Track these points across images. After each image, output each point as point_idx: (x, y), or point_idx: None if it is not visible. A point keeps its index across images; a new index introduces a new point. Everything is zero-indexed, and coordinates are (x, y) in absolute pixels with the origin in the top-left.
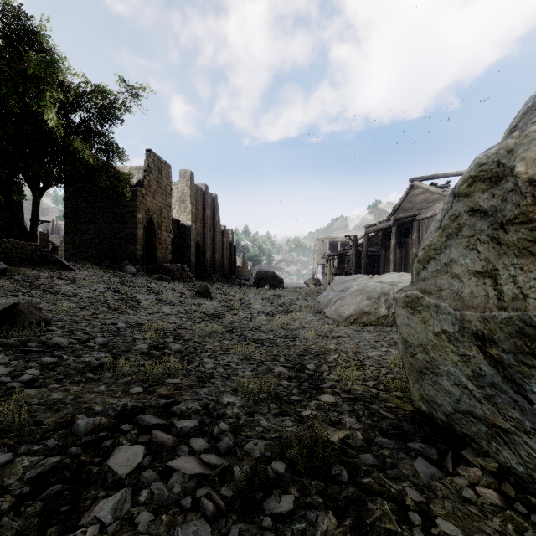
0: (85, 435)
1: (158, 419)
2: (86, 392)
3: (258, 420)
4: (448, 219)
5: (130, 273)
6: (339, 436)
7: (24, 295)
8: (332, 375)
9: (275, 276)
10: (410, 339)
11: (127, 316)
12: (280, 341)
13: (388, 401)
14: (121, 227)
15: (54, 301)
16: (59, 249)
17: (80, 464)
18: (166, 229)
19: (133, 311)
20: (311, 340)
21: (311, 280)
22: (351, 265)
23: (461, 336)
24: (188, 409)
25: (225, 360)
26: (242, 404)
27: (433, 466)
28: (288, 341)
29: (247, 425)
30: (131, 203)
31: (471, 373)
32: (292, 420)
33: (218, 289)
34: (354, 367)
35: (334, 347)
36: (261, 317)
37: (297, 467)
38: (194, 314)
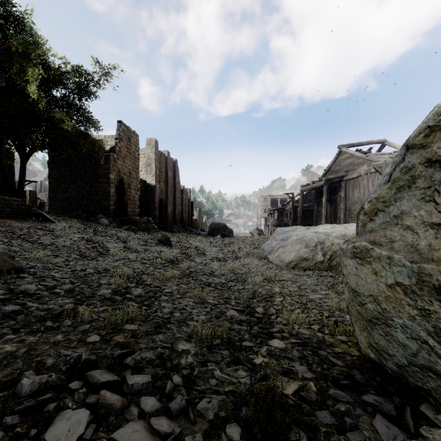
0: (28, 397)
1: (110, 374)
2: (42, 342)
3: (211, 370)
4: (399, 172)
5: (103, 225)
6: (293, 388)
7: (5, 244)
8: (280, 318)
9: (225, 227)
10: (359, 289)
11: (96, 263)
12: (231, 284)
13: (334, 346)
14: (96, 186)
15: (32, 250)
16: (46, 204)
17: (14, 438)
18: (134, 188)
19: (102, 258)
20: (258, 284)
21: (255, 230)
22: (289, 218)
23: (420, 289)
24: (143, 359)
25: (182, 304)
26: (196, 352)
27: (393, 425)
28: (238, 284)
29: (201, 376)
30: (105, 165)
31: (433, 328)
32: (245, 369)
33: (178, 238)
34: (300, 311)
35: (279, 290)
36: (214, 263)
37: (253, 431)
38: (156, 260)
